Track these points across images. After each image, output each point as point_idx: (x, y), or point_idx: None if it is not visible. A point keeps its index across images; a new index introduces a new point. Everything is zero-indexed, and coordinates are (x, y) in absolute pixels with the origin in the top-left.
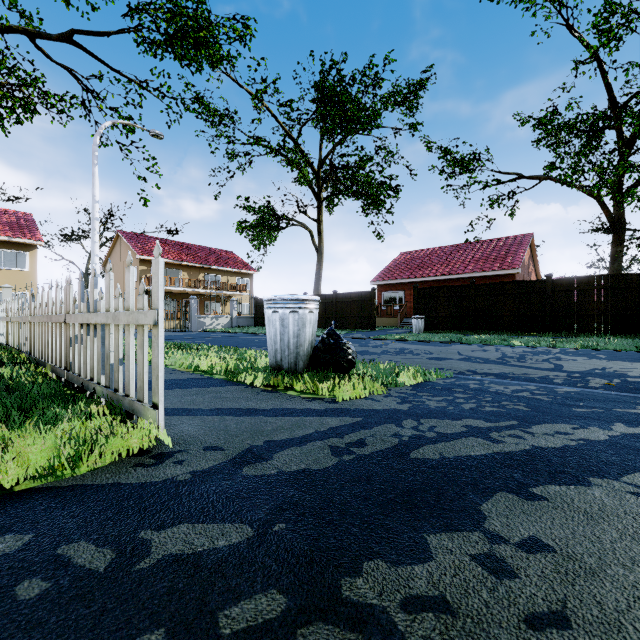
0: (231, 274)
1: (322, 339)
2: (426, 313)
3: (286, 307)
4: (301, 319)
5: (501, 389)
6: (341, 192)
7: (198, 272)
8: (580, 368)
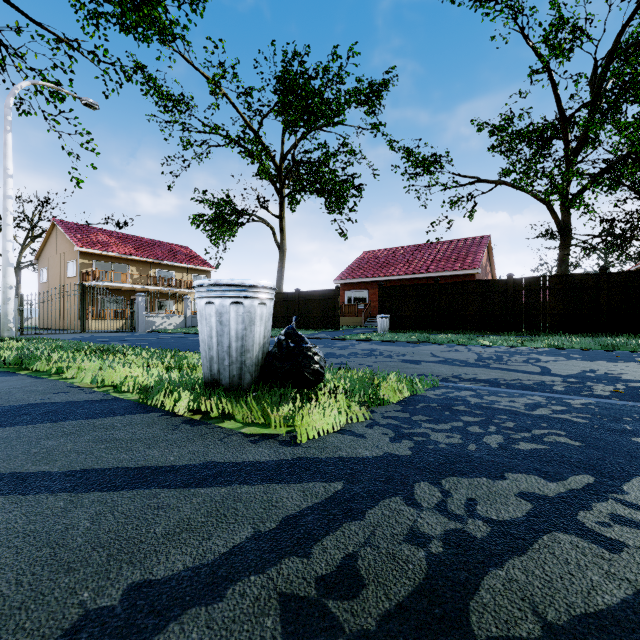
0: (186, 270)
1: (278, 342)
2: (391, 312)
3: (225, 296)
4: (248, 313)
5: (510, 404)
6: (304, 189)
7: (149, 267)
8: (568, 371)
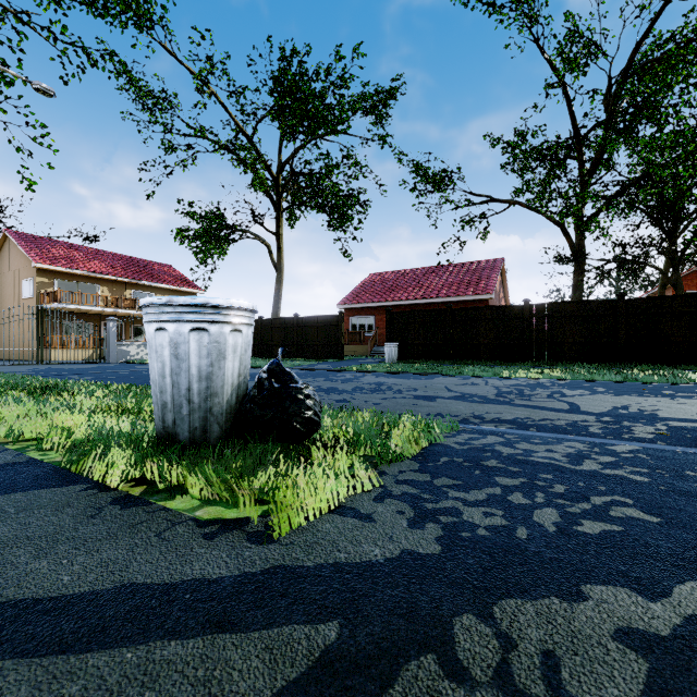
0: (169, 292)
1: (259, 381)
2: (400, 340)
3: (182, 320)
4: (215, 344)
5: (549, 455)
6: (304, 204)
7: (123, 288)
8: (599, 407)
